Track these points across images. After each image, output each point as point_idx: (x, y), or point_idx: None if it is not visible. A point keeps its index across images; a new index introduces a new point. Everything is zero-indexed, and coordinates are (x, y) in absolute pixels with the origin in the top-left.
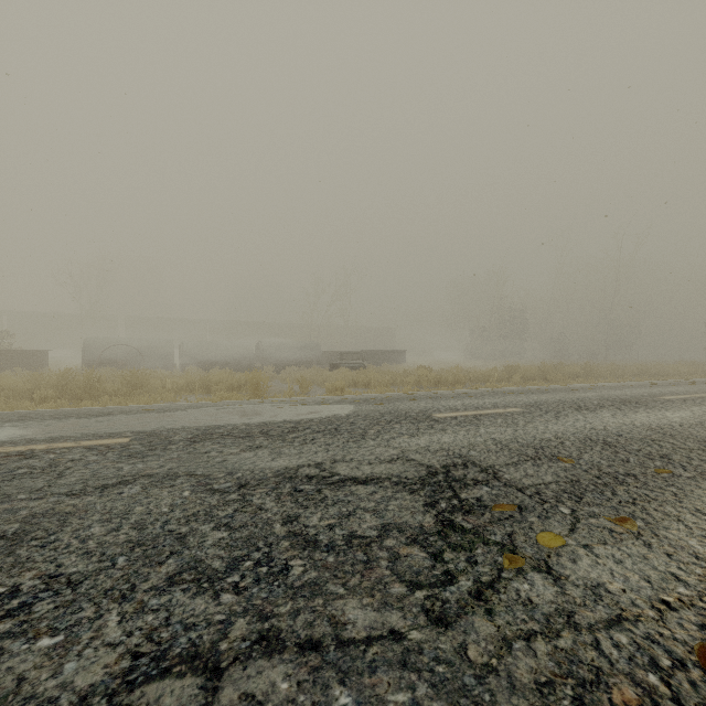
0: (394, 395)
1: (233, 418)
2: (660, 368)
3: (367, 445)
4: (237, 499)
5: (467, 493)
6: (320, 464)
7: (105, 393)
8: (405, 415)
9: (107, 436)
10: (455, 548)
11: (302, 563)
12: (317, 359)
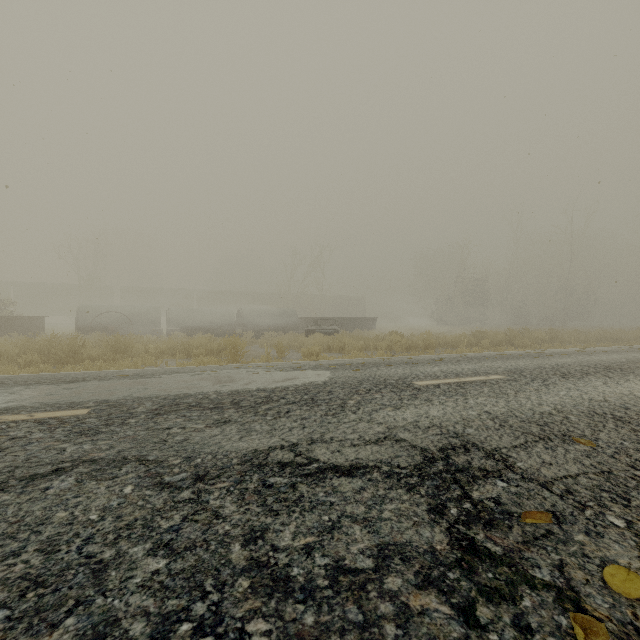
0: (369, 360)
1: (205, 385)
2: (621, 334)
3: (348, 419)
4: (190, 499)
5: (479, 491)
6: (295, 446)
7: (89, 357)
8: (384, 382)
9: (67, 406)
10: (489, 596)
11: (266, 627)
12: (293, 325)
